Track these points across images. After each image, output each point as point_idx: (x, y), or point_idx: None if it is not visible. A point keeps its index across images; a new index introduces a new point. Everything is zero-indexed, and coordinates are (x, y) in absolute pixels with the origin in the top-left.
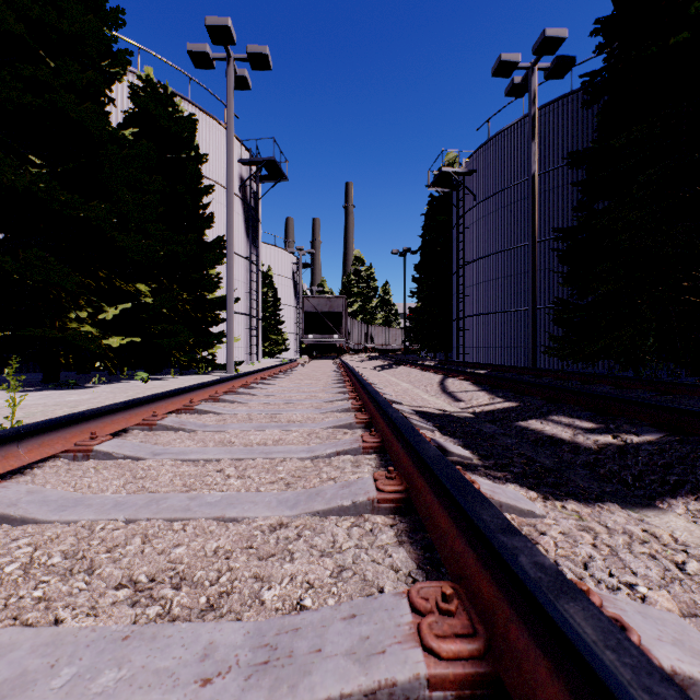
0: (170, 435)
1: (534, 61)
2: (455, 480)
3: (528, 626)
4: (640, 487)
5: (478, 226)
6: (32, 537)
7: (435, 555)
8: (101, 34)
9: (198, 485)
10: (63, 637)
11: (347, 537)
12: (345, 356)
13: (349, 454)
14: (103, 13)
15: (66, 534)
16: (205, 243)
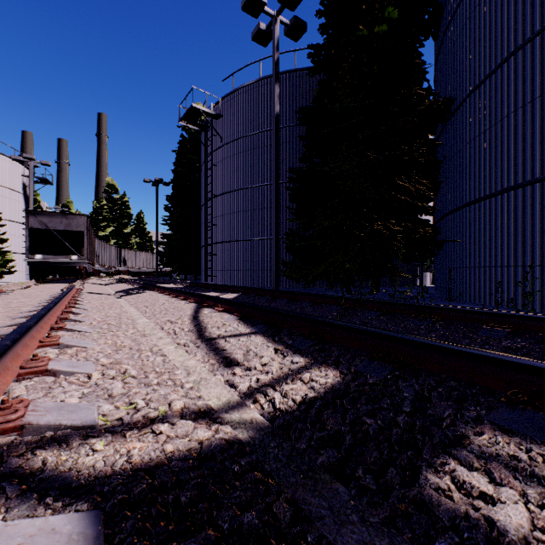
0: None
1: (278, 11)
2: None
3: None
4: None
5: (224, 165)
6: None
7: None
8: None
9: None
10: None
11: None
12: (92, 278)
13: None
14: None
15: None
16: None
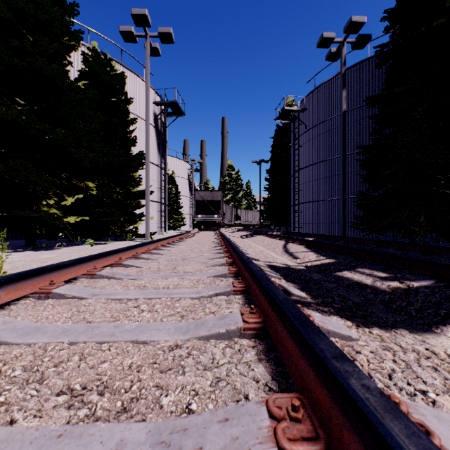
0: (104, 282)
1: (344, 38)
2: (298, 317)
3: (358, 433)
4: (421, 317)
5: (308, 145)
6: (2, 355)
7: (284, 369)
8: (63, 19)
9: (121, 316)
10: (14, 435)
11: (222, 355)
12: (221, 228)
13: (224, 295)
14: (64, 6)
15: (27, 353)
16: (131, 155)
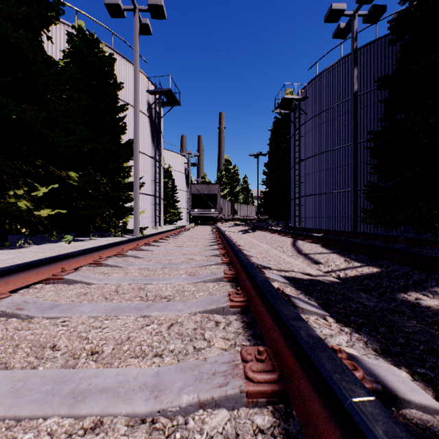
0: None
1: (356, 9)
2: None
3: None
4: None
5: (309, 135)
6: None
7: None
8: None
9: None
10: None
11: None
12: (218, 223)
13: (221, 406)
14: None
15: None
16: (120, 144)
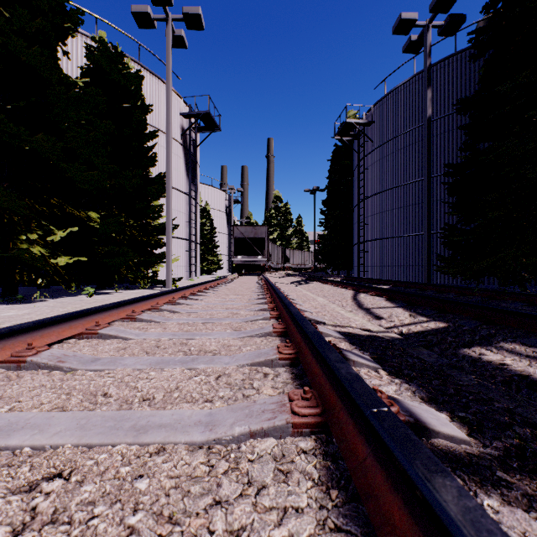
0: (32, 380)
1: (429, 19)
2: None
3: None
4: None
5: (376, 167)
6: None
7: None
8: None
9: None
10: None
11: None
12: (267, 273)
13: (270, 436)
14: None
15: None
16: (149, 179)
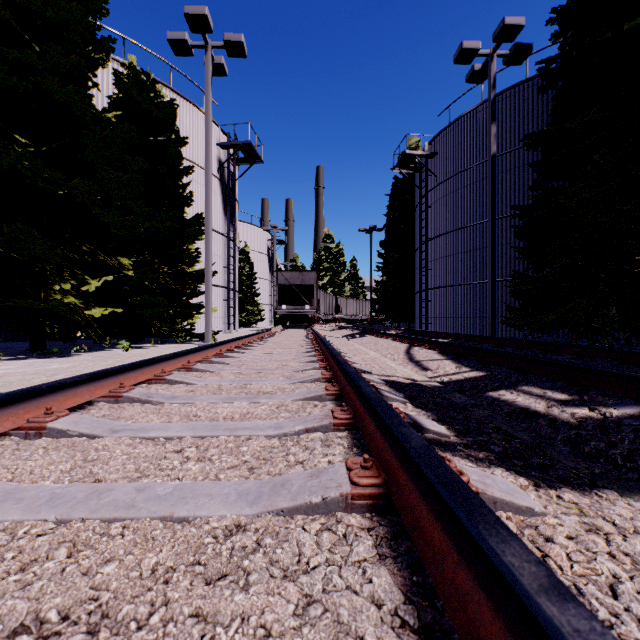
0: (134, 408)
1: (493, 48)
2: (452, 486)
3: None
4: (634, 469)
5: (439, 205)
6: None
7: (426, 578)
8: (84, 21)
9: (152, 470)
10: None
11: (316, 548)
12: (315, 325)
13: (319, 431)
14: (87, 2)
15: None
16: (184, 220)
